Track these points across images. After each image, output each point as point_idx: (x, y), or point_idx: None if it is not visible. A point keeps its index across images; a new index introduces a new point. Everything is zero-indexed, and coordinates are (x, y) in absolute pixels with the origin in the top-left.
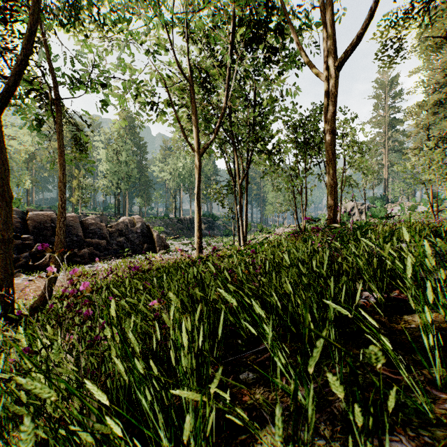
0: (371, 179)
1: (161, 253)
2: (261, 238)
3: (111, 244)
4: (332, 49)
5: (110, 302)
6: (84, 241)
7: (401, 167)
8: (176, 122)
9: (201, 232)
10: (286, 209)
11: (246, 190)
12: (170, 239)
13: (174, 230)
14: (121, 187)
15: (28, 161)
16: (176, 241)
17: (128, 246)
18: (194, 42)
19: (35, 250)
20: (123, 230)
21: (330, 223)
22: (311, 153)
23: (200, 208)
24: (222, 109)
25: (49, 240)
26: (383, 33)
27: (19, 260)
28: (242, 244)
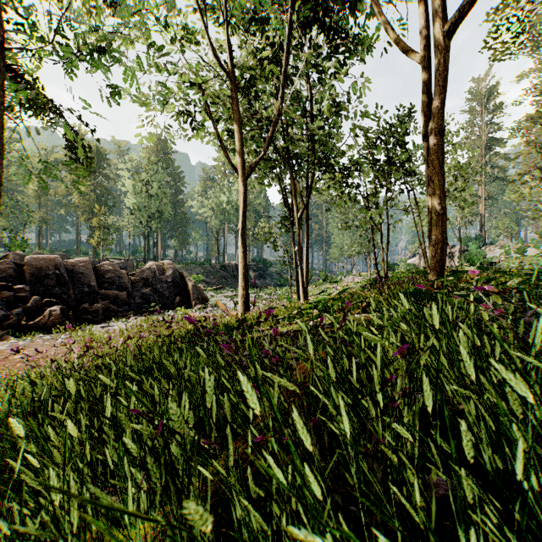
0: (468, 213)
1: (198, 308)
2: (336, 291)
3: (133, 297)
4: (441, 6)
5: (21, 441)
6: (98, 293)
7: (513, 195)
8: (216, 138)
9: (247, 282)
10: (357, 253)
11: (307, 227)
12: (211, 290)
13: (217, 278)
14: (152, 226)
15: (40, 195)
16: (218, 292)
17: (156, 299)
18: (239, 31)
19: (32, 305)
20: (149, 279)
21: (434, 269)
22: (395, 175)
23: (245, 249)
24: (276, 114)
25: (51, 292)
26: (496, 10)
27: (9, 318)
28: (302, 297)
